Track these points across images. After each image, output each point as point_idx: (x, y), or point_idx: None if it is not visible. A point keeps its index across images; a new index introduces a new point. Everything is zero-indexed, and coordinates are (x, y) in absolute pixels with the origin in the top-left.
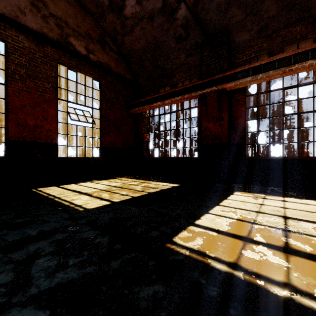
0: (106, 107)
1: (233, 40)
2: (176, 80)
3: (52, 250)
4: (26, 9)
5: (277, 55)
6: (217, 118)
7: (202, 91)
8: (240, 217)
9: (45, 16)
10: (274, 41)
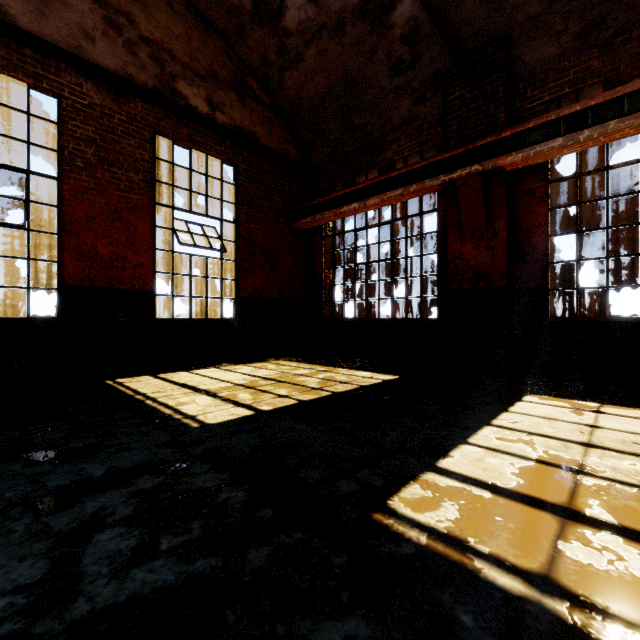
0: (247, 218)
1: (520, 60)
2: (390, 156)
3: (128, 513)
4: (97, 31)
5: (627, 84)
6: (482, 232)
7: (448, 176)
8: (545, 454)
9: (131, 42)
10: (620, 54)
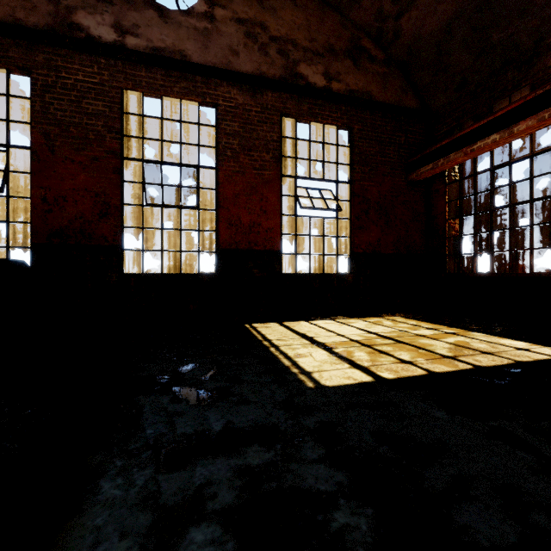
0: (361, 176)
1: None
2: (550, 63)
3: (229, 503)
4: (240, 46)
5: None
6: None
7: None
8: None
9: (264, 45)
10: None
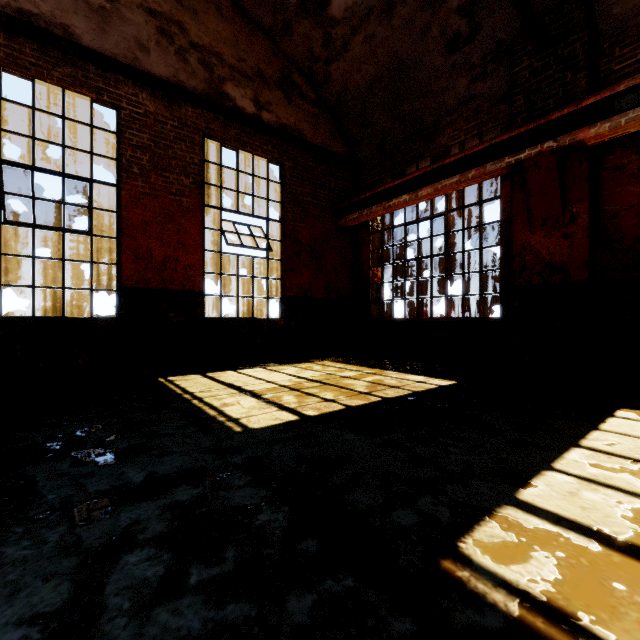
0: (293, 217)
1: (605, 15)
2: (444, 142)
3: (161, 531)
4: (151, 42)
5: None
6: (557, 219)
7: (514, 157)
8: None
9: (182, 50)
10: None
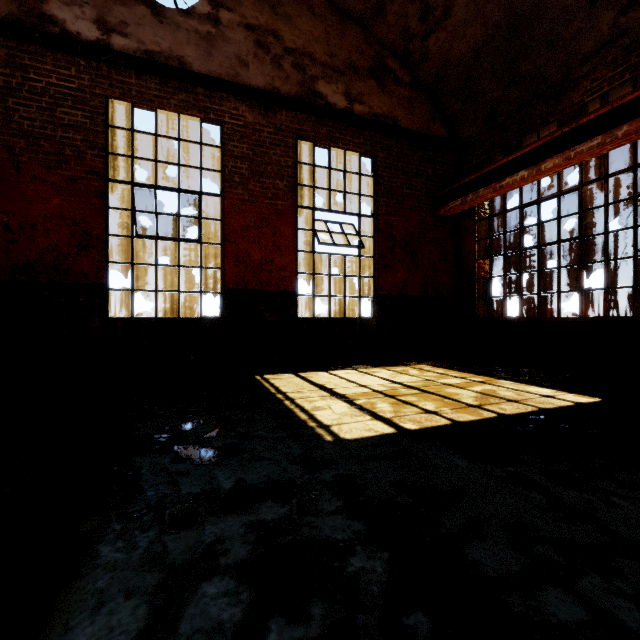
0: (386, 210)
1: None
2: (578, 99)
3: (242, 557)
4: (249, 56)
5: None
6: None
7: None
8: None
9: (277, 57)
10: None
